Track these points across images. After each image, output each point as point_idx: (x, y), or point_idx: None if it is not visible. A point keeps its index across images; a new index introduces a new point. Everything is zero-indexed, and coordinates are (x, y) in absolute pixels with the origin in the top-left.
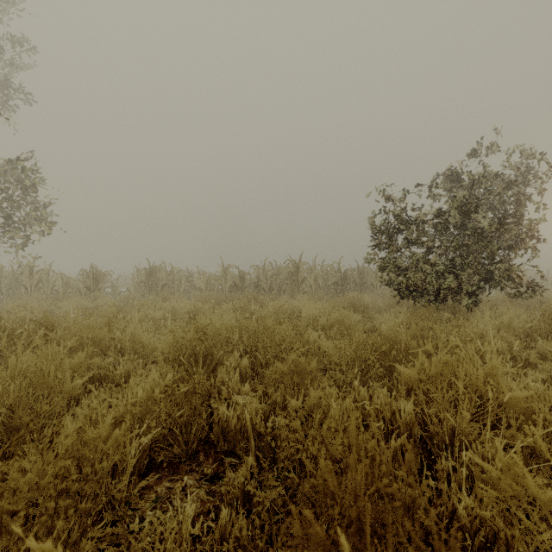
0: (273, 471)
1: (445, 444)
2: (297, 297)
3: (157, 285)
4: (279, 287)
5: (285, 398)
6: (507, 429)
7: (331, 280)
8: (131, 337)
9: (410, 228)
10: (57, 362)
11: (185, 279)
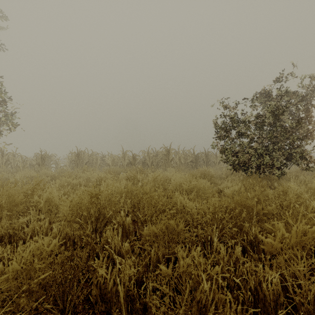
0: None
1: (310, 314)
2: (168, 169)
3: (82, 162)
4: (157, 164)
5: (157, 254)
6: None
7: (189, 159)
8: (47, 200)
9: (240, 125)
10: None
11: (99, 158)
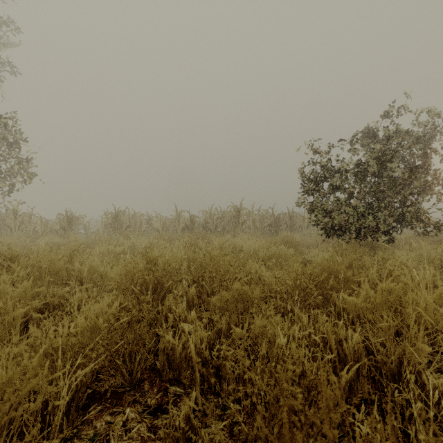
0: (218, 402)
1: (393, 374)
2: (238, 236)
3: (121, 226)
4: (223, 228)
5: (229, 324)
6: (442, 354)
7: (266, 223)
8: (90, 268)
9: (335, 176)
10: (1, 291)
11: (145, 221)
